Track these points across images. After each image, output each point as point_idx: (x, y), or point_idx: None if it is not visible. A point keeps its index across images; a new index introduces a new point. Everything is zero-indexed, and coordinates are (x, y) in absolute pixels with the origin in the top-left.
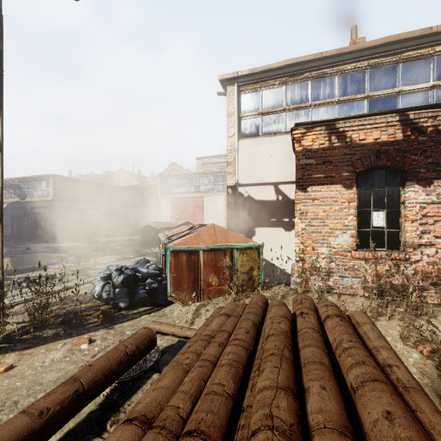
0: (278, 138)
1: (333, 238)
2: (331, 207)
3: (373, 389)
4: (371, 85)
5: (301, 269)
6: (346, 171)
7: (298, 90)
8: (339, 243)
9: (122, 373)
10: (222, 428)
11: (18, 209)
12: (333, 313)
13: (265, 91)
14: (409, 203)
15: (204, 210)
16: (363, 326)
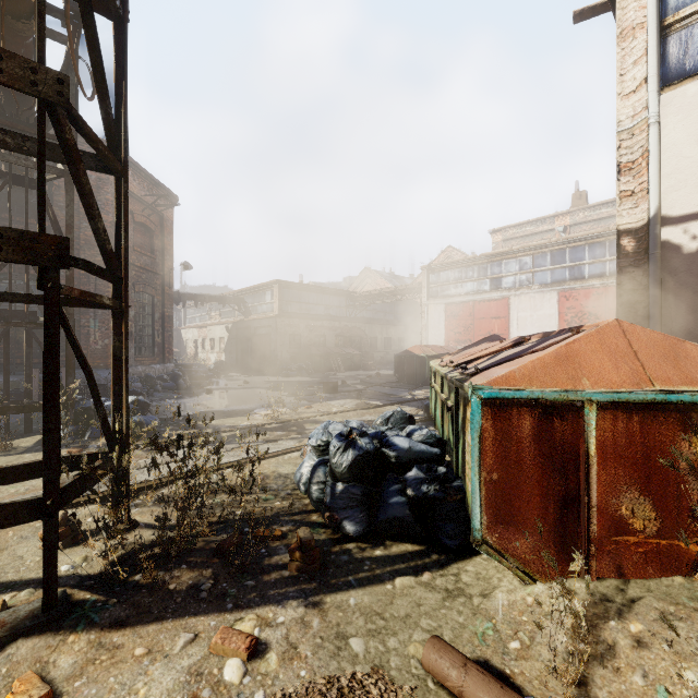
0: None
1: None
2: None
3: None
4: None
5: None
6: None
7: None
8: None
9: None
10: None
11: (243, 331)
12: None
13: None
14: None
15: (510, 323)
16: None
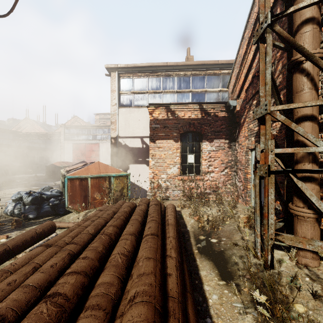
0: (143, 109)
1: (169, 169)
2: (168, 152)
3: (150, 223)
4: (192, 85)
5: (152, 187)
6: (175, 132)
7: (155, 82)
8: (172, 172)
9: (33, 243)
10: (84, 242)
11: None
12: (154, 203)
13: (136, 79)
14: (204, 151)
15: (100, 153)
16: (168, 209)
